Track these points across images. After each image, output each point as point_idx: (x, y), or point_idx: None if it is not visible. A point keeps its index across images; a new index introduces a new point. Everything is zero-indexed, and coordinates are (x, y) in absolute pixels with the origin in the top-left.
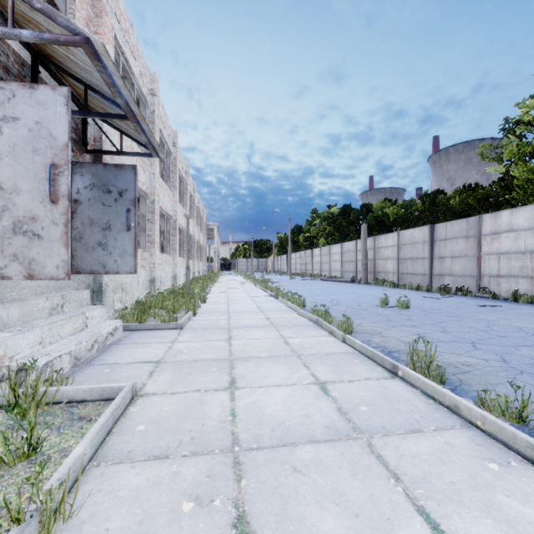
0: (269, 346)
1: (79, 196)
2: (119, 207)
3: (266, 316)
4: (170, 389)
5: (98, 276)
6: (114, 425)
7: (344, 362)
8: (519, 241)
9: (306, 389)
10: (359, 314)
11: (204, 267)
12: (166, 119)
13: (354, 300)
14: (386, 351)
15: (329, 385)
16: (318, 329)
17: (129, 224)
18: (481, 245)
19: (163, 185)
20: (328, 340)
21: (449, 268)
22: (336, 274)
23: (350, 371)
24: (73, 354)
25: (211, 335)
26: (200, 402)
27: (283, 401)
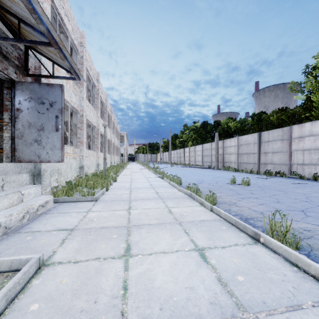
0: (158, 215)
1: (20, 106)
2: (50, 114)
3: (156, 191)
4: (75, 257)
5: (38, 164)
6: (9, 304)
7: (214, 228)
8: (317, 142)
9: (188, 256)
10: (217, 189)
11: (118, 159)
12: (92, 64)
13: (212, 180)
14: (244, 218)
15: (206, 251)
16: (192, 201)
17: (57, 126)
18: (292, 145)
19: (89, 106)
20: (200, 209)
21: (270, 159)
22: (199, 163)
23: (221, 237)
24: (2, 224)
25: (116, 205)
26: (97, 272)
27: (169, 270)
